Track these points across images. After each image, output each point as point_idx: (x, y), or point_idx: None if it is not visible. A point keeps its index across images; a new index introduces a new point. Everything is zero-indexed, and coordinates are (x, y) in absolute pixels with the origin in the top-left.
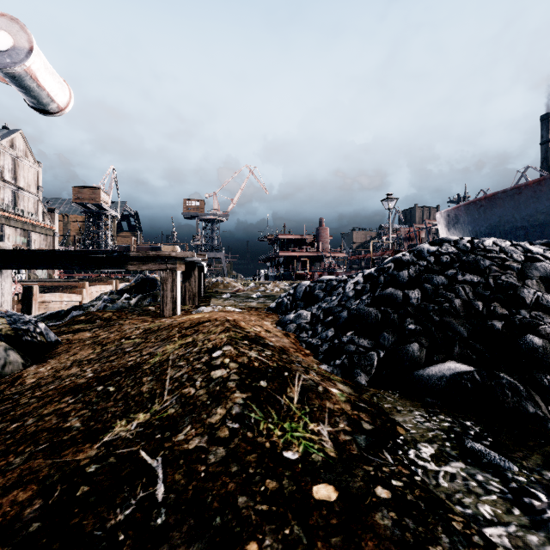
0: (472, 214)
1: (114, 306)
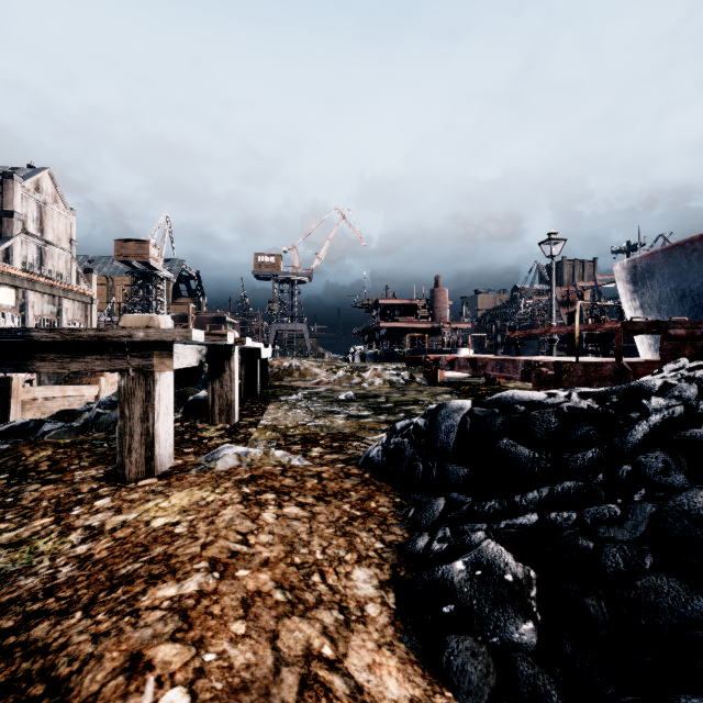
0: (676, 263)
1: (112, 415)
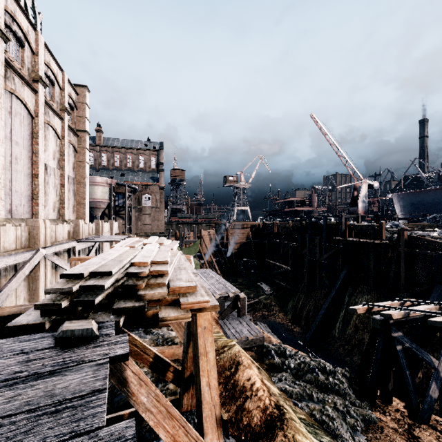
0: (410, 196)
1: None
